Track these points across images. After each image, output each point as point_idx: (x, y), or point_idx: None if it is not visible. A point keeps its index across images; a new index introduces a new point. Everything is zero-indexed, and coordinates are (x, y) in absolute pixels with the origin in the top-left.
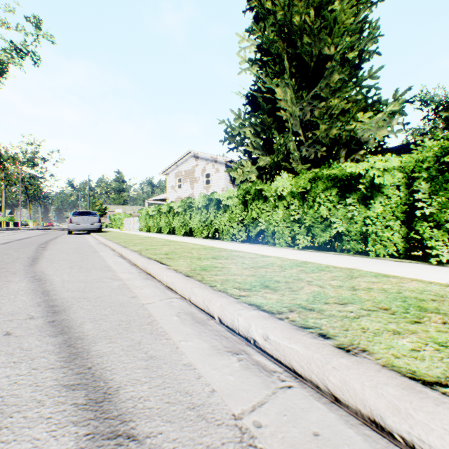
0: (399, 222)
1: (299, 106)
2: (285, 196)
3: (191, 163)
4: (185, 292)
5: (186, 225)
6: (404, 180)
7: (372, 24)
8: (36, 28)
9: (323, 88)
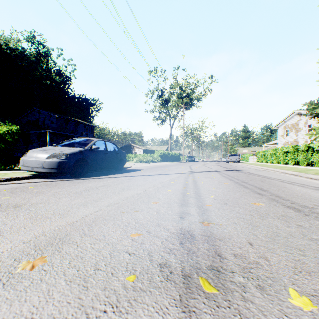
0: None
1: None
2: (302, 150)
3: (295, 118)
4: (259, 167)
5: (276, 159)
6: None
7: None
8: (212, 80)
9: None
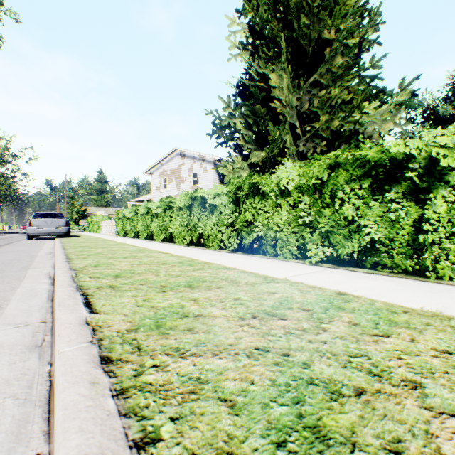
0: None
1: (296, 96)
2: (290, 192)
3: (177, 161)
4: None
5: (166, 229)
6: None
7: (373, 9)
8: None
9: (323, 74)
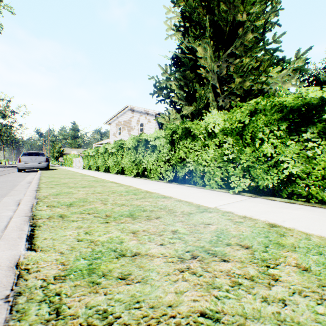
0: None
1: (216, 64)
2: (216, 134)
3: (129, 115)
4: None
5: (119, 164)
6: None
7: None
8: None
9: (237, 47)
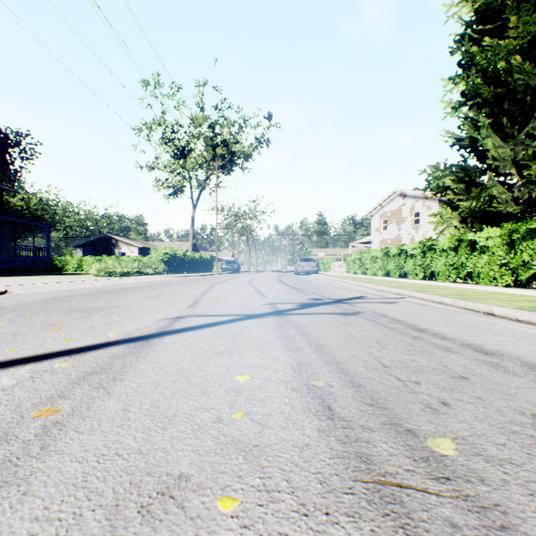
0: (497, 266)
1: (509, 147)
2: (445, 249)
3: (397, 202)
4: (371, 287)
5: (384, 268)
6: (501, 243)
7: None
8: (270, 122)
9: (534, 128)
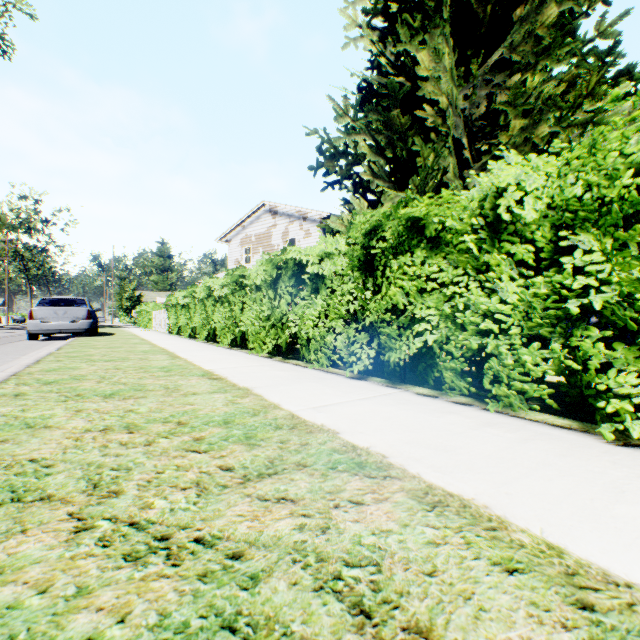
0: None
1: (462, 91)
2: (526, 227)
3: (266, 222)
4: None
5: (235, 325)
6: None
7: None
8: None
9: (517, 44)
